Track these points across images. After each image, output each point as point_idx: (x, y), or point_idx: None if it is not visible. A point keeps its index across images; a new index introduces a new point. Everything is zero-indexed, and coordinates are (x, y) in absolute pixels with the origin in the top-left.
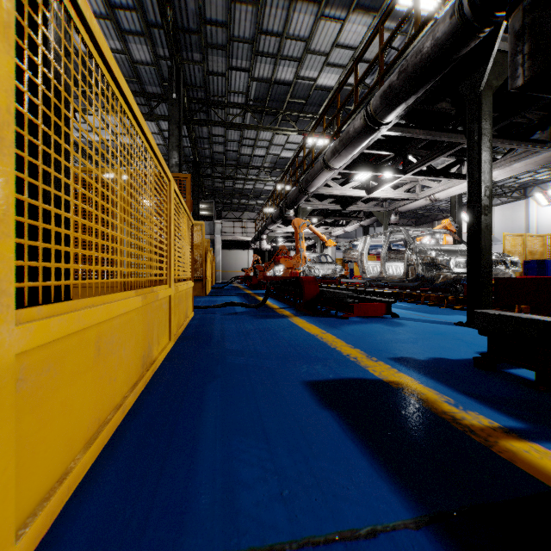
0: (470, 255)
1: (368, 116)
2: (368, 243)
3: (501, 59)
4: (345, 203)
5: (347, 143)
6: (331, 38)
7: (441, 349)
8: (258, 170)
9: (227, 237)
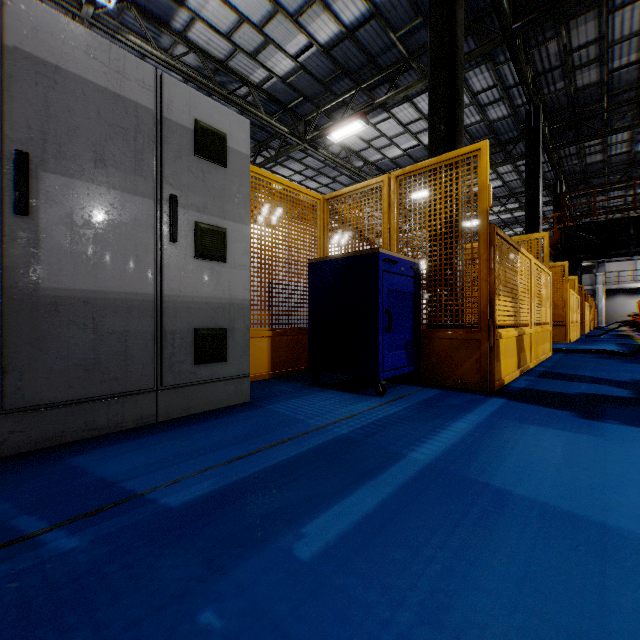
0: None
1: None
2: None
3: None
4: None
5: None
6: None
7: None
8: None
9: (610, 286)
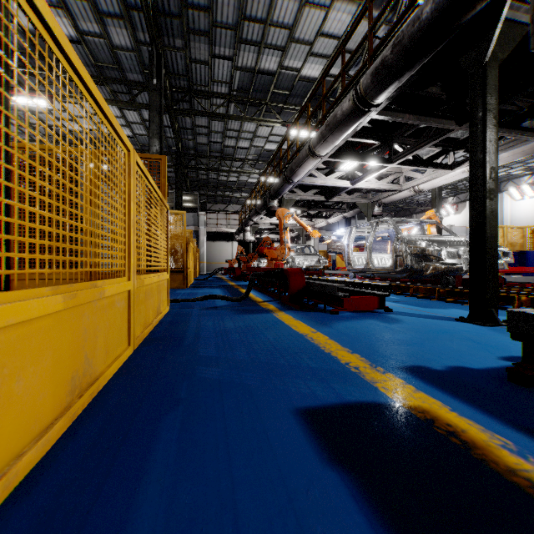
0: (473, 244)
1: (358, 97)
2: (354, 233)
3: (506, 30)
4: (329, 194)
5: (334, 127)
6: (315, 26)
7: (455, 353)
8: (242, 162)
9: (211, 228)
